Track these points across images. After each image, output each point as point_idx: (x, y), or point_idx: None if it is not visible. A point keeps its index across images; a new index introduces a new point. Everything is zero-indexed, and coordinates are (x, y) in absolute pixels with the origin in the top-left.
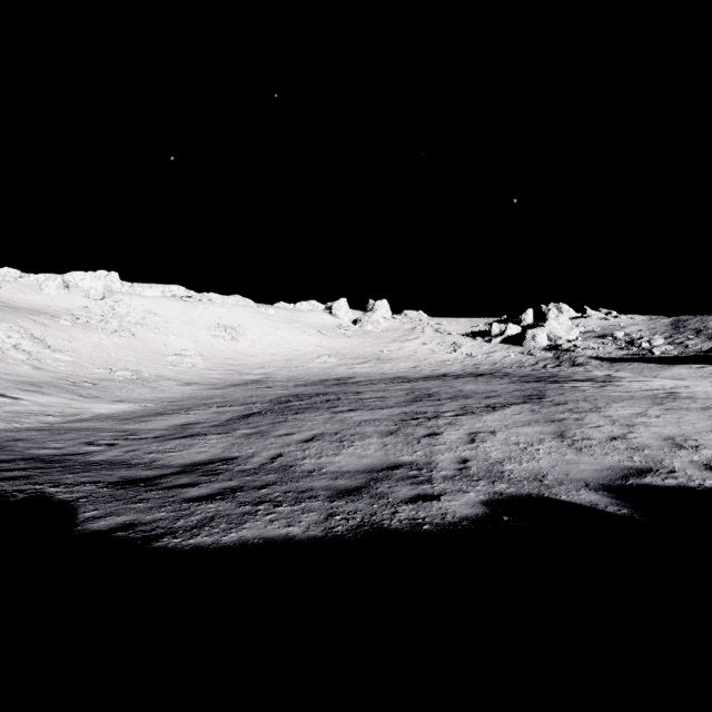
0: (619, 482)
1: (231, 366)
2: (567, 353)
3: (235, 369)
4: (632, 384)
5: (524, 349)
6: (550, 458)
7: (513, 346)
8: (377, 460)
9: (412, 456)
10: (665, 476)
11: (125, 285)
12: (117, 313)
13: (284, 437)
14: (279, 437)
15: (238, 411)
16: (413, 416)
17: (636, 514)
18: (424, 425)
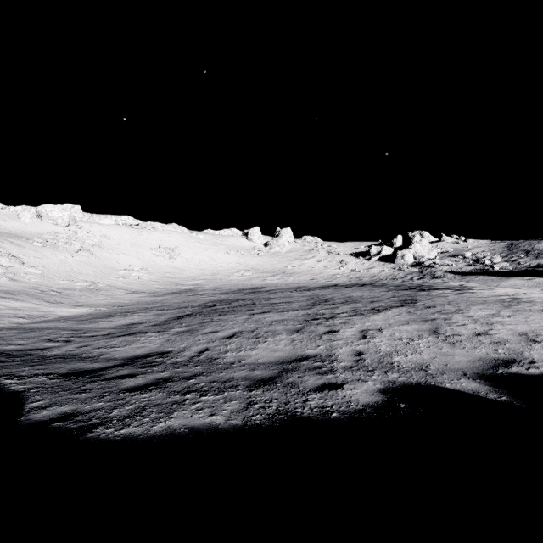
0: (490, 371)
1: (170, 278)
2: (429, 268)
3: (172, 281)
4: (482, 291)
5: (395, 266)
6: (429, 351)
7: (387, 263)
8: (287, 353)
9: (315, 350)
10: (528, 366)
11: (86, 215)
12: (79, 237)
13: (210, 334)
14: (206, 334)
15: (174, 313)
16: (314, 317)
17: (515, 401)
18: (323, 324)
